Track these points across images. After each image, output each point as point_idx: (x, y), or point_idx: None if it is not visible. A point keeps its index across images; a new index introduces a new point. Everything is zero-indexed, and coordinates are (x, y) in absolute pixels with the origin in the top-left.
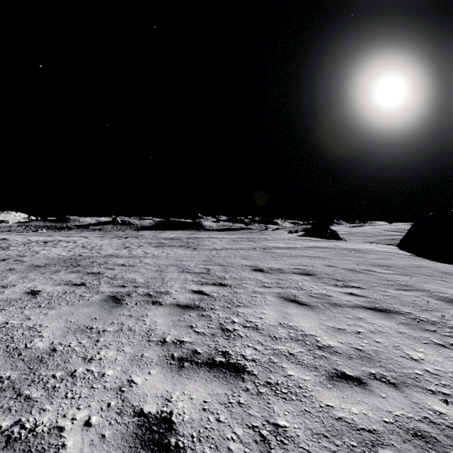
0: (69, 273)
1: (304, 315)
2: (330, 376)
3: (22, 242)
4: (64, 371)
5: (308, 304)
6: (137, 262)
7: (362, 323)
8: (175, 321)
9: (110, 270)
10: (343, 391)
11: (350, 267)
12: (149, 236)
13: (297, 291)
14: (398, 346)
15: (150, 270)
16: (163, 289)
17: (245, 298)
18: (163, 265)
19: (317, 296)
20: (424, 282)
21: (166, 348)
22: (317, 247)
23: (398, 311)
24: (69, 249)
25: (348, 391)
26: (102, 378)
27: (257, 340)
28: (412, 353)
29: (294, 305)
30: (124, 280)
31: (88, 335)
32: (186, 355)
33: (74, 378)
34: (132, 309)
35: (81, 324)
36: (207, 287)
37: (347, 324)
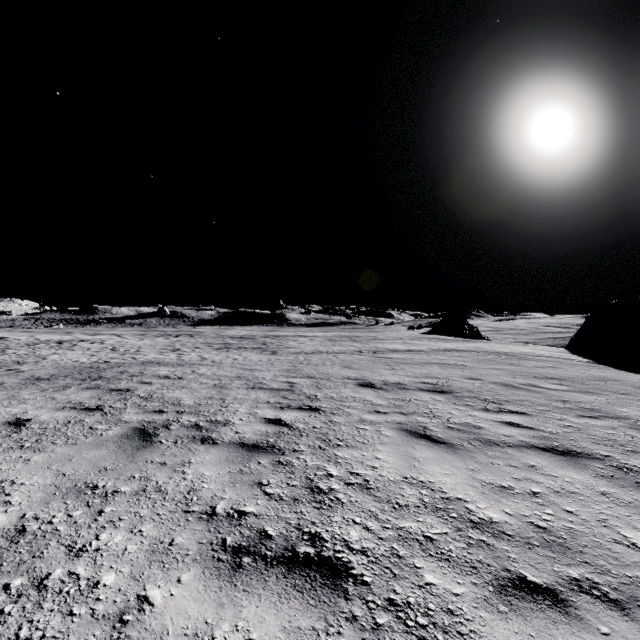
0: (82, 390)
1: (442, 461)
2: (501, 585)
3: (26, 342)
4: (27, 576)
5: (448, 441)
6: (188, 372)
7: (537, 477)
8: (234, 474)
9: (144, 386)
10: (529, 619)
11: (502, 381)
12: (210, 334)
13: (428, 420)
14: (606, 520)
15: (205, 384)
16: (221, 417)
17: (348, 432)
18: (226, 378)
19: (459, 427)
20: (618, 403)
21: (215, 527)
22: (451, 350)
23: (591, 454)
24: (91, 353)
25: (538, 621)
26: (92, 592)
27: (368, 509)
28: (632, 534)
29: (424, 444)
30: (163, 402)
31: (87, 500)
32: (247, 542)
33: (42, 592)
34: (168, 452)
35: (80, 479)
36: (289, 412)
37: (513, 478)
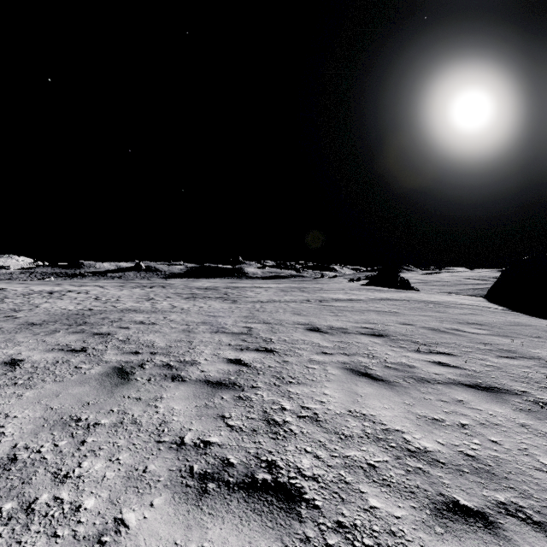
0: (69, 334)
1: (381, 397)
2: (437, 508)
3: (22, 293)
4: (17, 500)
5: (385, 379)
6: (160, 318)
7: (464, 410)
8: (200, 408)
9: (123, 330)
10: (463, 540)
11: (431, 326)
12: (179, 286)
13: (368, 360)
14: (526, 449)
15: (175, 329)
16: (189, 358)
17: (299, 370)
18: (193, 323)
19: (395, 367)
20: (531, 345)
21: (183, 455)
22: (386, 299)
23: (510, 390)
24: (78, 302)
25: (471, 541)
26: (74, 515)
27: (318, 440)
28: None
29: (365, 381)
30: (138, 344)
31: (72, 431)
32: (212, 469)
33: (30, 515)
34: (143, 388)
35: (66, 413)
36: (248, 353)
37: (444, 411)
